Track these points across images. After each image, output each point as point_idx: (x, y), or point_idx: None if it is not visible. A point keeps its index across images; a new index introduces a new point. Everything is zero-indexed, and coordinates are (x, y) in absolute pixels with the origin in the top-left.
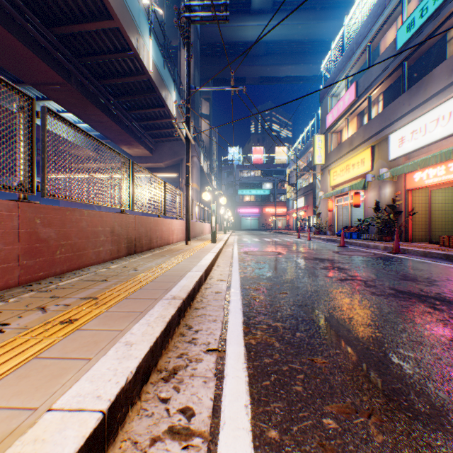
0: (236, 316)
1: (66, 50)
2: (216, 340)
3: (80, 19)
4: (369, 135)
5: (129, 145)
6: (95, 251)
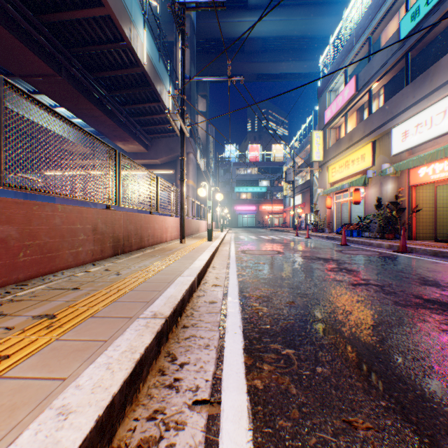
0: (235, 339)
1: (55, 40)
2: (208, 381)
3: (69, 6)
4: (370, 130)
5: (124, 141)
6: (73, 252)
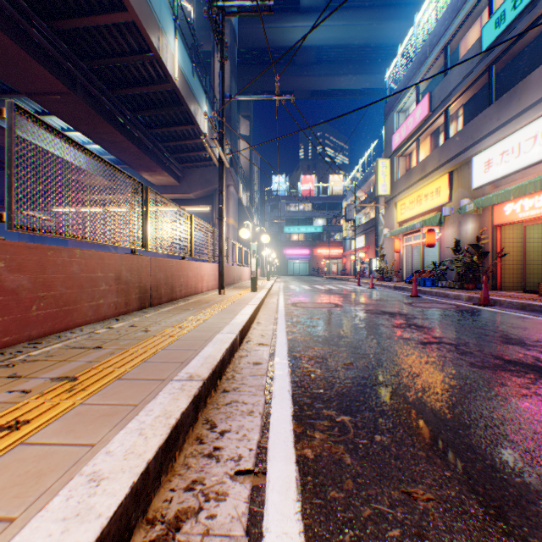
0: (283, 404)
1: (69, 51)
2: (252, 450)
3: (86, 11)
4: (447, 158)
5: (150, 171)
6: (93, 305)
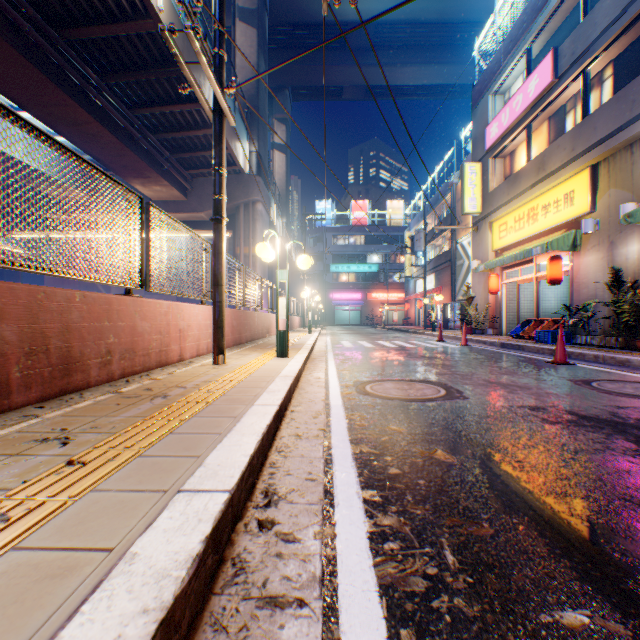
0: None
1: None
2: None
3: None
4: (589, 143)
5: (141, 177)
6: None
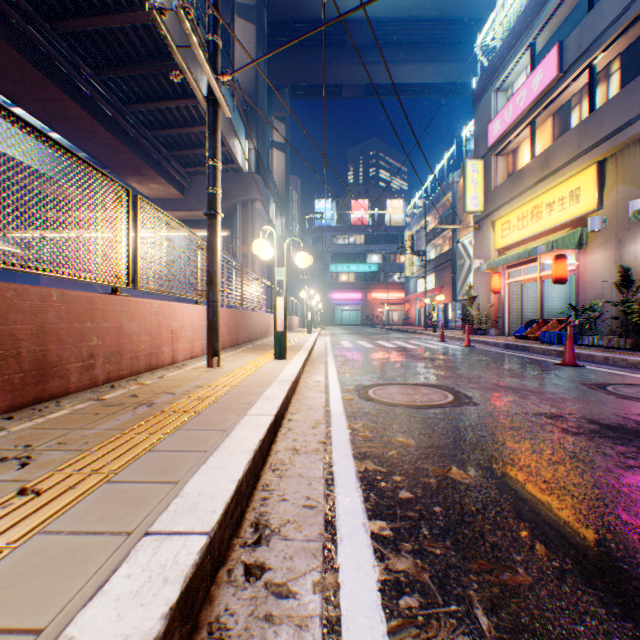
0: None
1: None
2: None
3: None
4: (596, 139)
5: (138, 175)
6: None
